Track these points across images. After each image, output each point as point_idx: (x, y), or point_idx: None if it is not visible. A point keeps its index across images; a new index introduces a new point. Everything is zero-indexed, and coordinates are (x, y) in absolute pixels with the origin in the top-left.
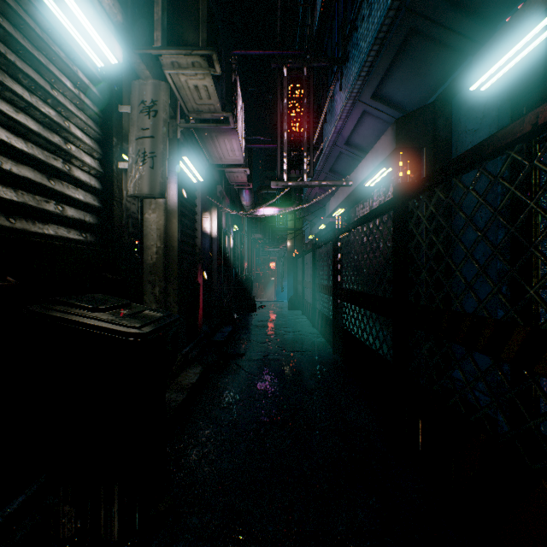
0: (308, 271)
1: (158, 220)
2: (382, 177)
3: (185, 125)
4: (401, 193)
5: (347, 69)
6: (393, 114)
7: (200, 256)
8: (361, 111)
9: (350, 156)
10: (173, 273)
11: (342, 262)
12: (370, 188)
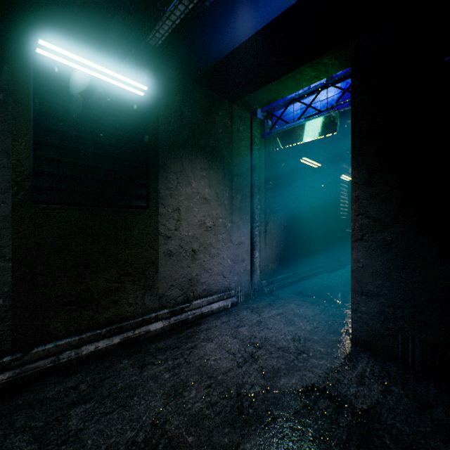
0: None
1: None
2: None
3: None
4: None
5: None
6: None
7: None
8: None
9: None
10: None
11: None
12: None
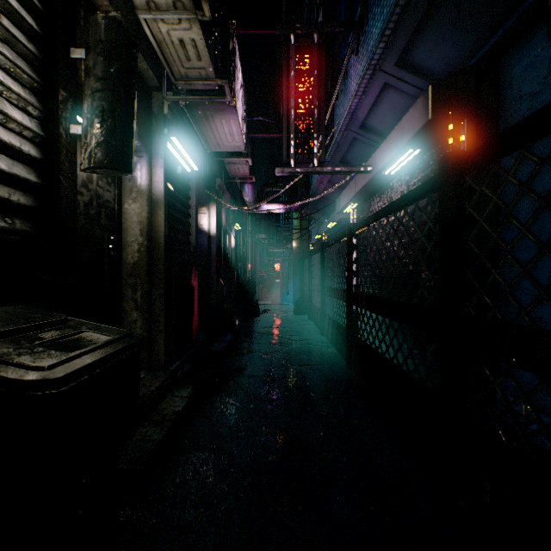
0: (315, 273)
1: (140, 212)
2: (406, 162)
3: (173, 97)
4: (453, 165)
5: (365, 34)
6: (421, 86)
7: (194, 256)
8: (381, 84)
9: (365, 143)
10: (158, 274)
11: (358, 262)
12: (389, 177)
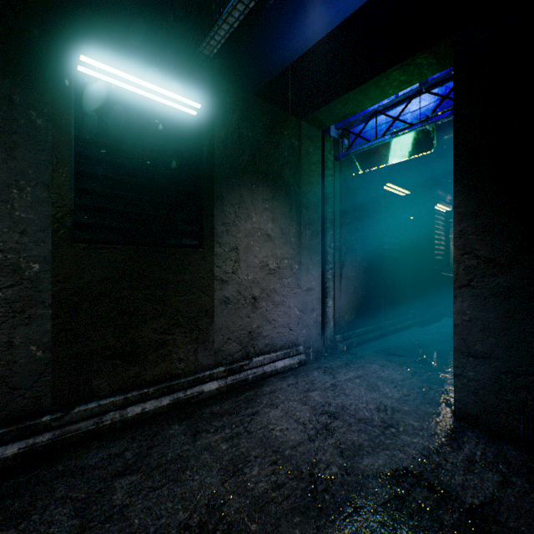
0: None
1: None
2: None
3: None
4: None
5: None
6: None
7: None
8: None
9: None
10: None
11: None
12: None
